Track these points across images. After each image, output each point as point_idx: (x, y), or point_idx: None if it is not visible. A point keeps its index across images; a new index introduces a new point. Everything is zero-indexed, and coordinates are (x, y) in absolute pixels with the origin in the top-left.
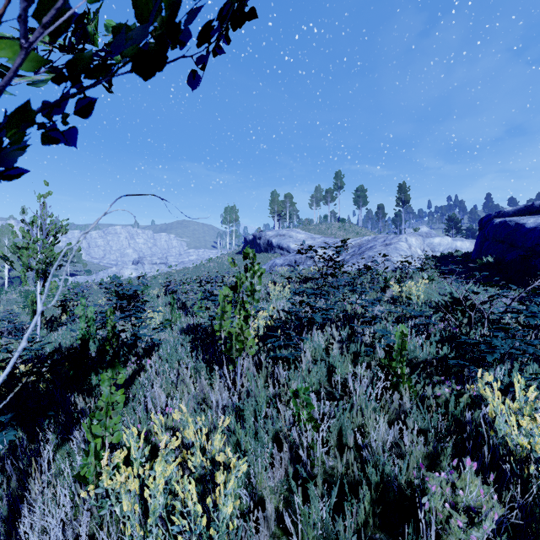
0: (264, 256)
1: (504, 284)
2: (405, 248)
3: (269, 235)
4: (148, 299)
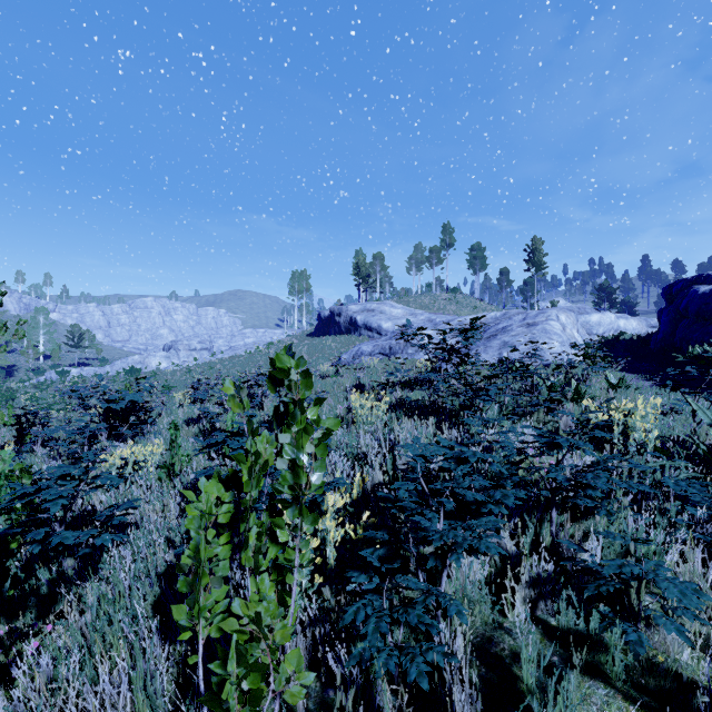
0: (345, 340)
1: None
2: (559, 330)
3: (352, 311)
4: (163, 411)
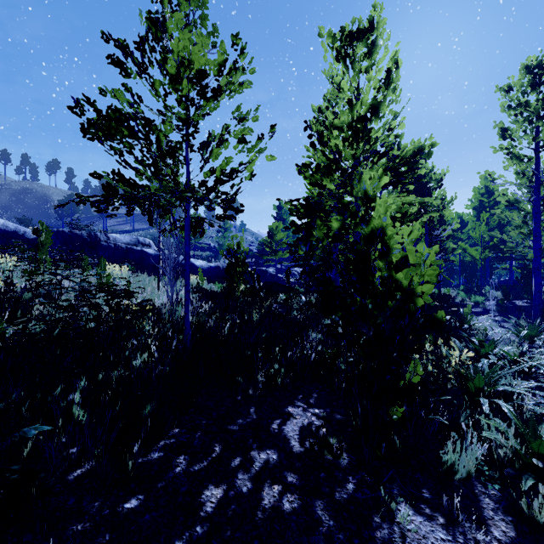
0: None
1: None
2: None
3: None
4: None
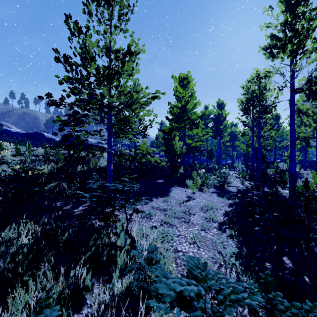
0: None
1: None
2: None
3: None
4: None
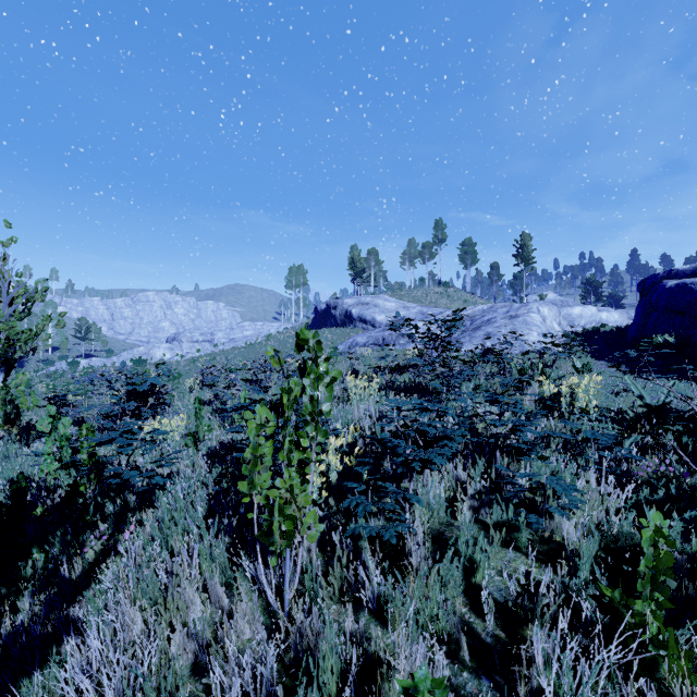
0: (341, 332)
1: (696, 377)
2: (538, 322)
3: (348, 304)
4: (175, 395)
